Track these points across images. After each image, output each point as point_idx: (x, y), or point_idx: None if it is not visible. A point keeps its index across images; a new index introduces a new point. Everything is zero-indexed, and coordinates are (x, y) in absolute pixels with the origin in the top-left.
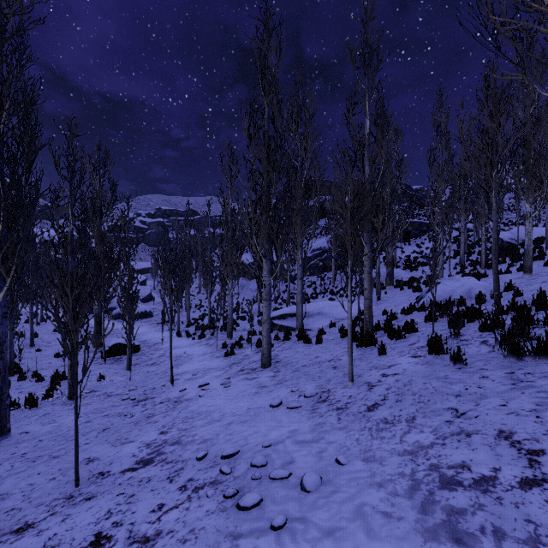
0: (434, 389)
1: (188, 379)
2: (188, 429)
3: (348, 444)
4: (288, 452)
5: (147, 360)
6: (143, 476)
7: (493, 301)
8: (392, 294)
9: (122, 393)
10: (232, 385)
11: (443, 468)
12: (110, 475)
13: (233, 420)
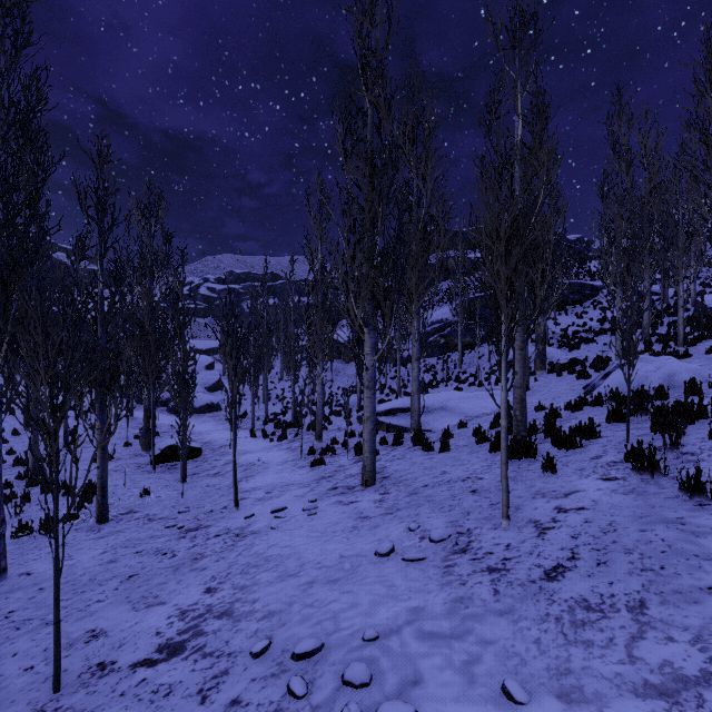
0: (665, 543)
1: (259, 499)
2: (248, 587)
3: (522, 651)
4: (408, 657)
5: (209, 469)
6: (162, 681)
7: None
8: (545, 381)
9: (168, 516)
10: (319, 512)
11: None
12: (112, 671)
13: (316, 577)
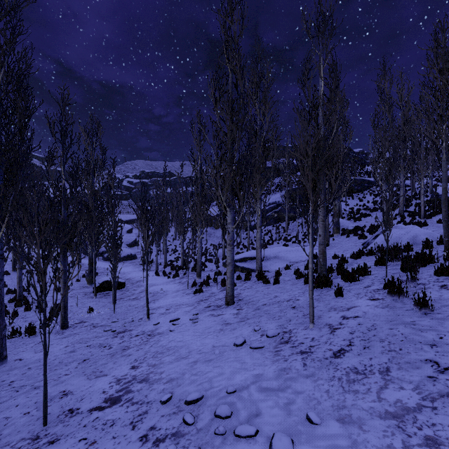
0: (403, 336)
1: (162, 314)
2: (157, 365)
3: (318, 397)
4: (253, 401)
5: (130, 295)
6: (108, 418)
7: (440, 247)
8: (339, 240)
9: (105, 324)
10: (199, 321)
11: (444, 446)
12: (78, 413)
13: (198, 358)
